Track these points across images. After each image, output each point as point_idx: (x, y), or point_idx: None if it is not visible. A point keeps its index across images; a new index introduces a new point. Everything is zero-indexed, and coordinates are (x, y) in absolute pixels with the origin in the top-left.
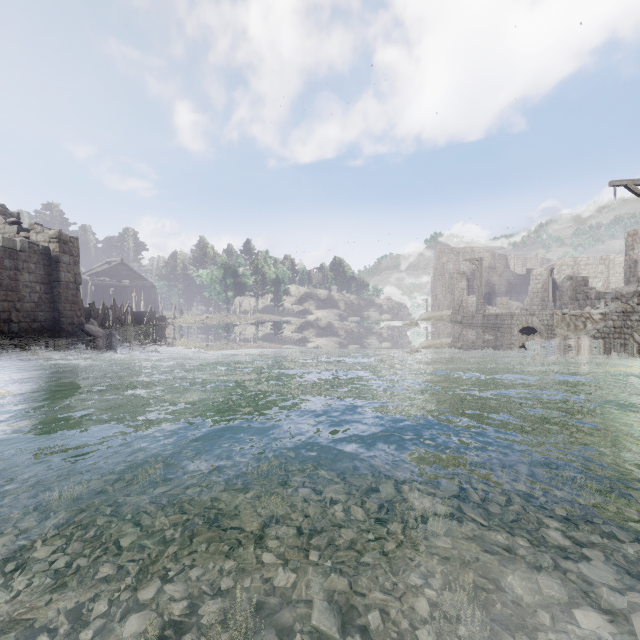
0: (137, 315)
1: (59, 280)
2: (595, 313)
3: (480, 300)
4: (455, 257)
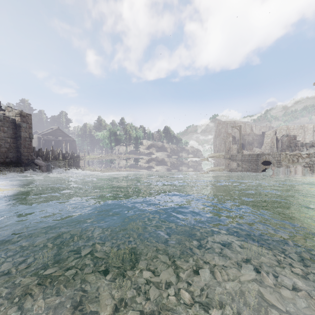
0: (64, 155)
1: (20, 136)
2: (303, 153)
3: (240, 147)
4: (225, 126)
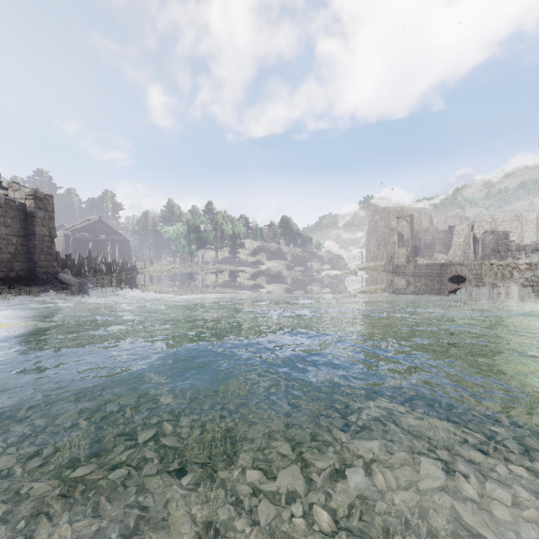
0: (111, 265)
1: (34, 233)
2: (521, 263)
3: (411, 252)
4: (386, 215)
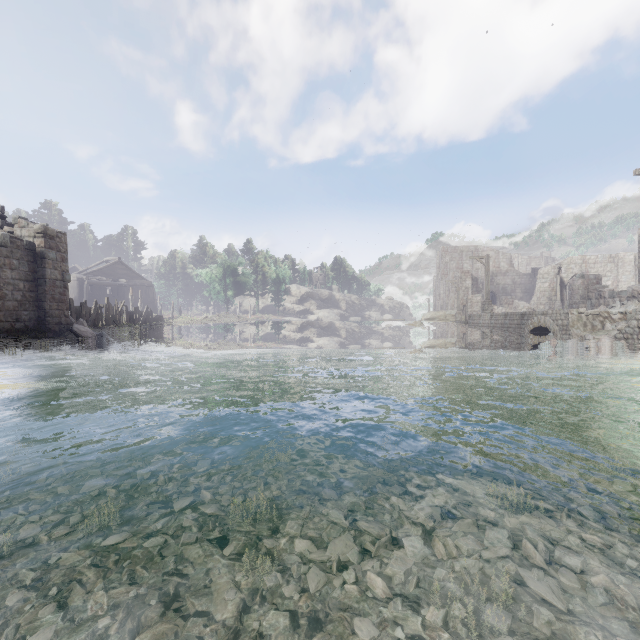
0: (133, 315)
1: (45, 277)
2: (614, 312)
3: (487, 299)
4: (458, 256)
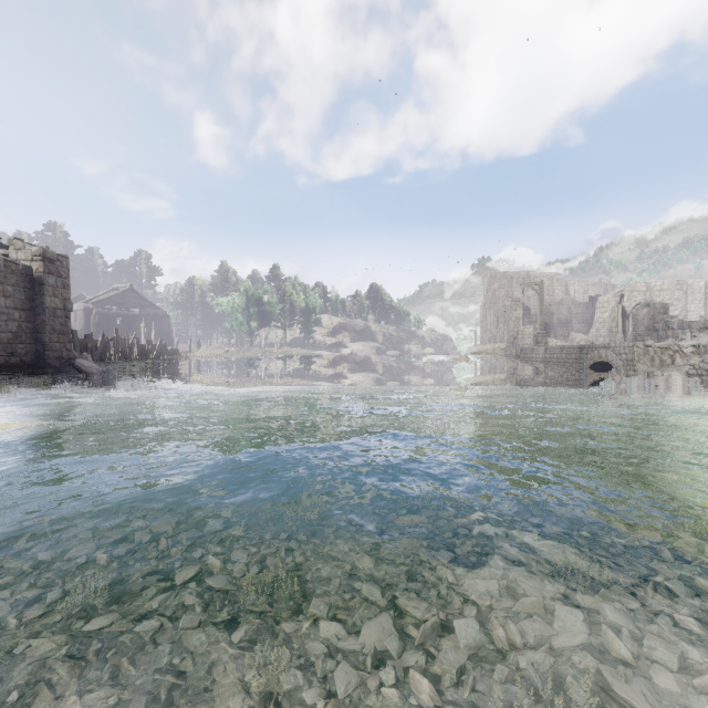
0: (145, 348)
1: (43, 306)
2: (686, 345)
3: (540, 331)
4: (508, 283)
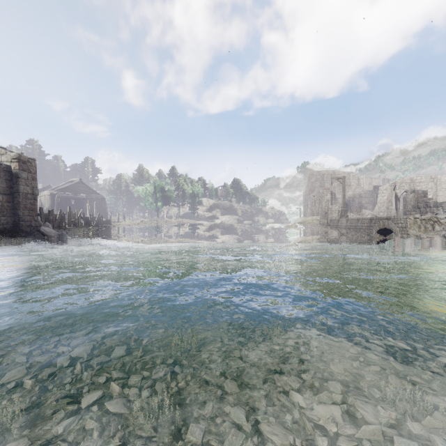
0: (88, 219)
1: (19, 192)
2: (442, 217)
3: (343, 208)
4: (321, 178)
